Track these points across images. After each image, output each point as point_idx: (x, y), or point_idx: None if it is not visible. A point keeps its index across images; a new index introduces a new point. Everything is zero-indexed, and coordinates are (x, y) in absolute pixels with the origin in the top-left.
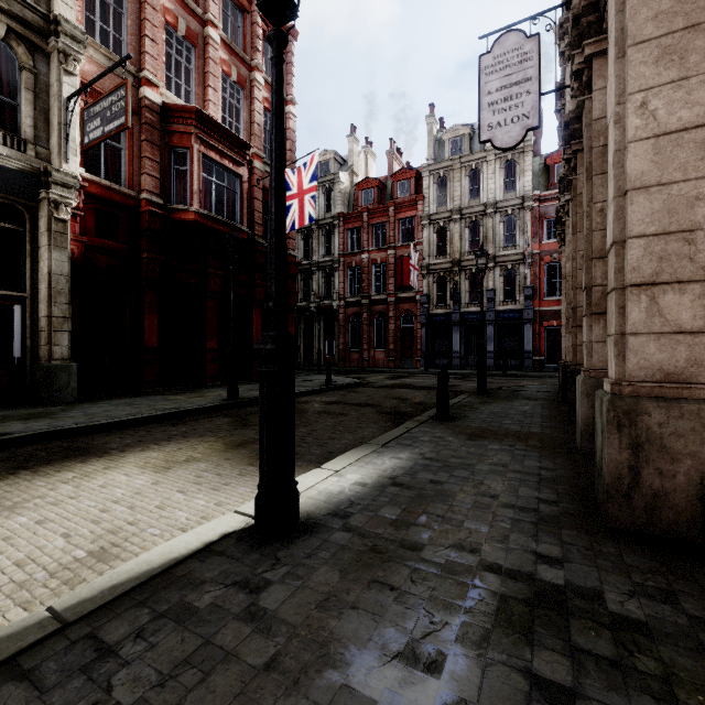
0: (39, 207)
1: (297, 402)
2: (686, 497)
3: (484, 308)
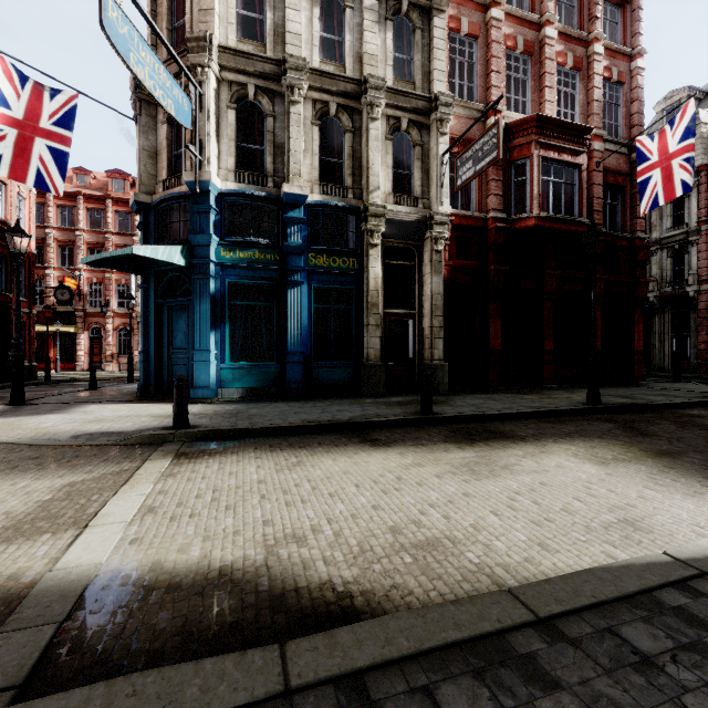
0: (423, 245)
1: (684, 415)
2: None
3: None
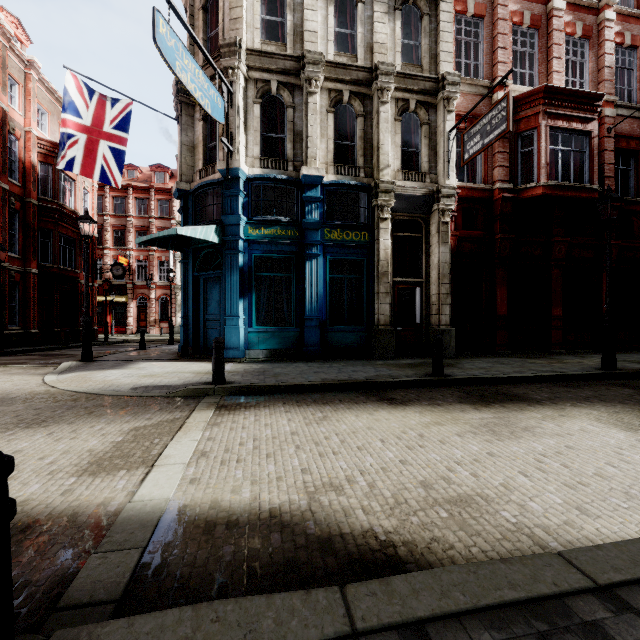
0: (430, 217)
1: None
2: None
3: None
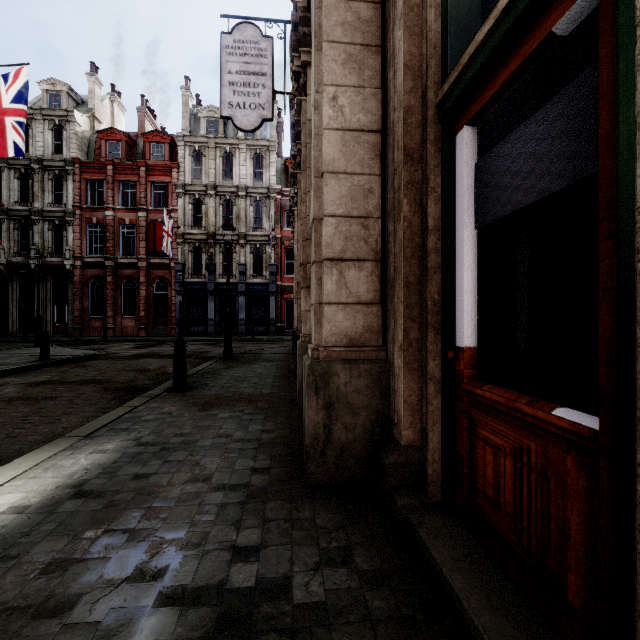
0: None
1: None
2: (363, 444)
3: (236, 280)
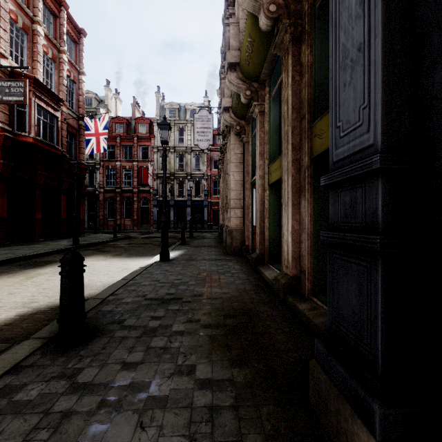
0: None
1: (111, 244)
2: (239, 246)
3: (186, 199)
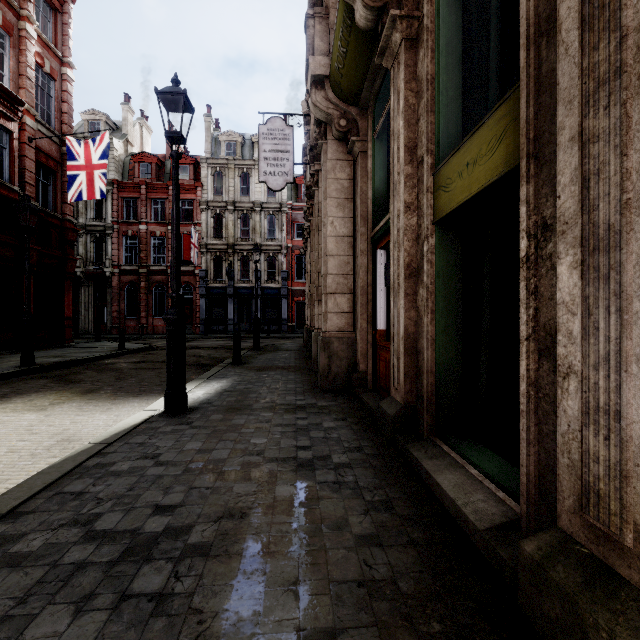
0: None
1: (103, 364)
2: (345, 373)
3: (253, 285)
